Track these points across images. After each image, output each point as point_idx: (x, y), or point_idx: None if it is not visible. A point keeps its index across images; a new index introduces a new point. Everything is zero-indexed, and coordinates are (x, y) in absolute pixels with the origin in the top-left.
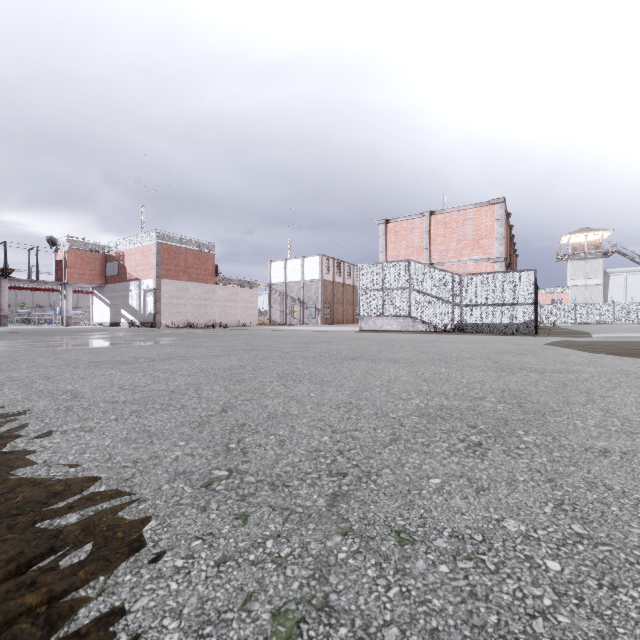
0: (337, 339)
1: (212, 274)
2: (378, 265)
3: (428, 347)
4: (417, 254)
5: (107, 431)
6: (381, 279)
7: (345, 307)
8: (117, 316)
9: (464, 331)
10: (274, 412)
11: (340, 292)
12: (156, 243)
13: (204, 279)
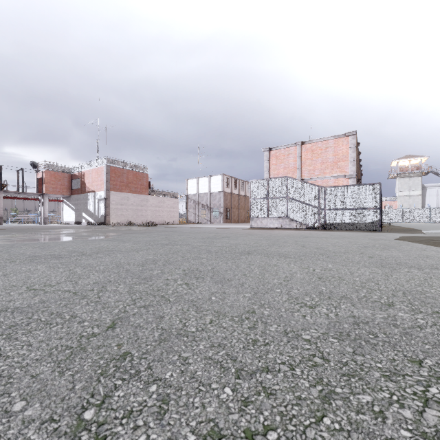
0: (235, 235)
1: (146, 188)
2: (264, 180)
3: (306, 242)
4: (292, 173)
5: None
6: (266, 190)
7: (239, 211)
8: (79, 217)
9: (327, 228)
10: (168, 328)
11: (236, 200)
12: (106, 166)
13: (140, 191)
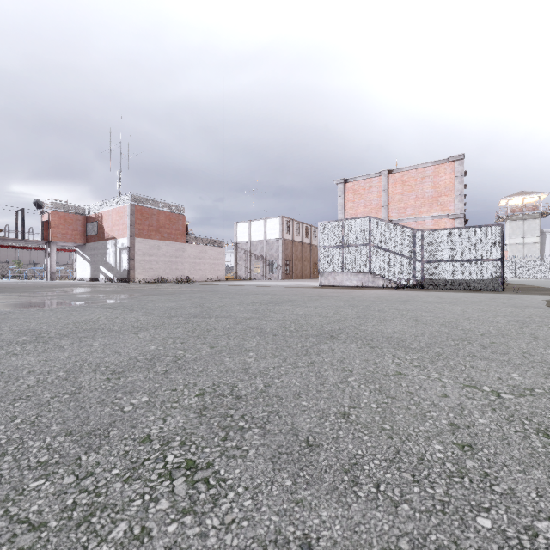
0: (300, 297)
1: (182, 233)
2: (338, 222)
3: (415, 311)
4: (375, 212)
5: None
6: (341, 236)
7: (303, 264)
8: (96, 272)
9: (426, 287)
10: None
11: (299, 250)
12: (130, 205)
13: (175, 238)
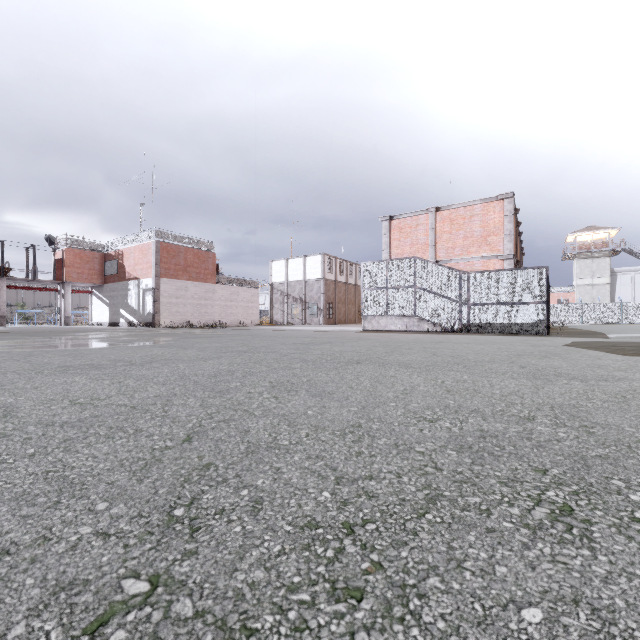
0: (340, 339)
1: (212, 273)
2: (382, 263)
3: (439, 348)
4: (422, 252)
5: (4, 478)
6: (385, 277)
7: (347, 307)
8: (116, 316)
9: (472, 331)
10: (256, 442)
11: (342, 291)
12: (155, 241)
13: (204, 278)
